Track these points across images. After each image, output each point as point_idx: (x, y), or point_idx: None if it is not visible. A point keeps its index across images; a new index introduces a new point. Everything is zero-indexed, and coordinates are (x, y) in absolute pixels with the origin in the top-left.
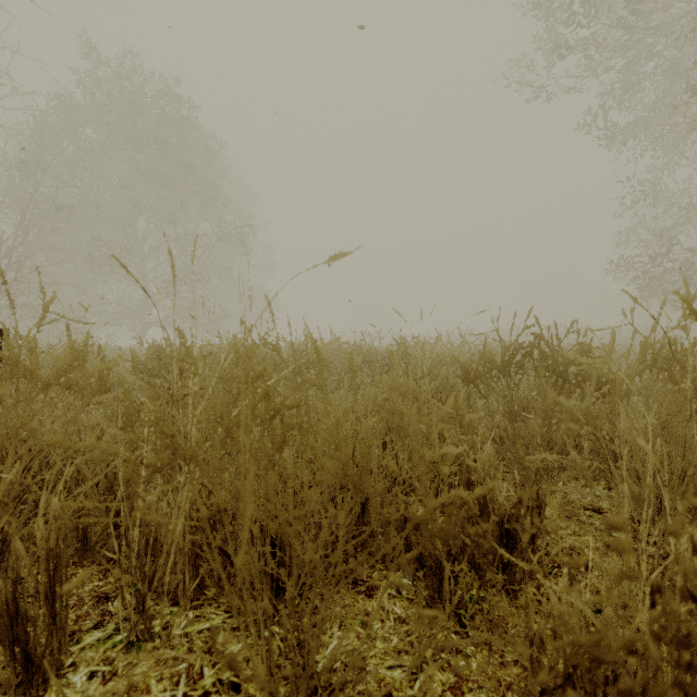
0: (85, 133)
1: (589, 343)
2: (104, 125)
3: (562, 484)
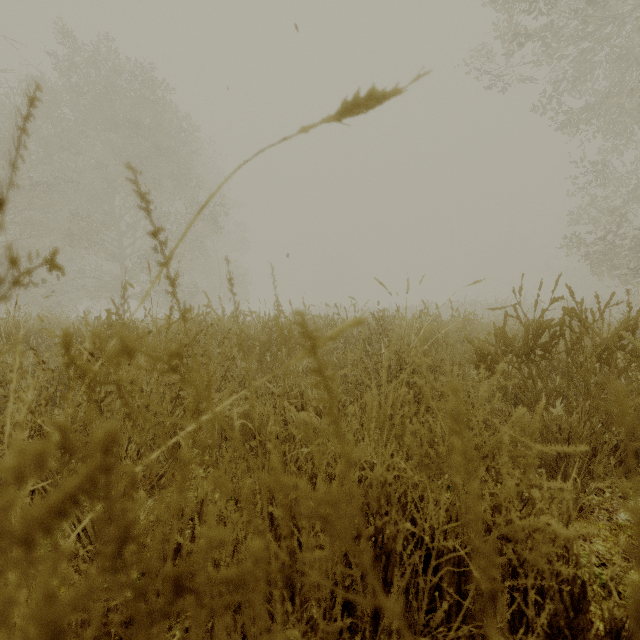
0: (63, 113)
1: (636, 319)
2: (80, 105)
3: (595, 493)
